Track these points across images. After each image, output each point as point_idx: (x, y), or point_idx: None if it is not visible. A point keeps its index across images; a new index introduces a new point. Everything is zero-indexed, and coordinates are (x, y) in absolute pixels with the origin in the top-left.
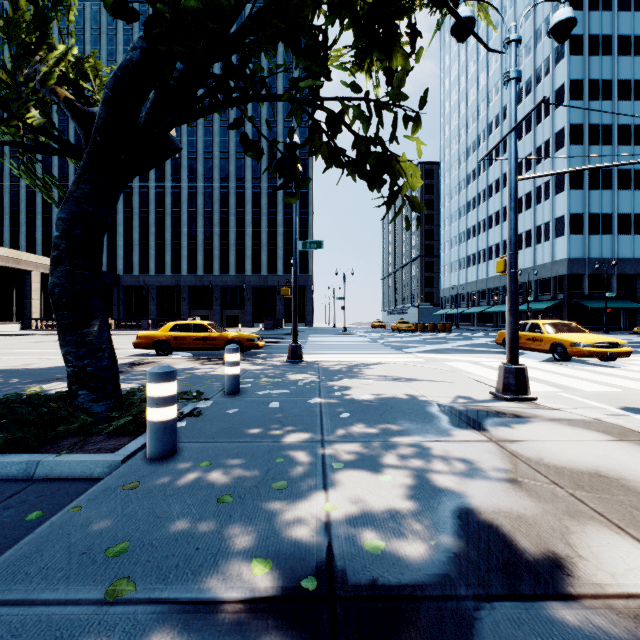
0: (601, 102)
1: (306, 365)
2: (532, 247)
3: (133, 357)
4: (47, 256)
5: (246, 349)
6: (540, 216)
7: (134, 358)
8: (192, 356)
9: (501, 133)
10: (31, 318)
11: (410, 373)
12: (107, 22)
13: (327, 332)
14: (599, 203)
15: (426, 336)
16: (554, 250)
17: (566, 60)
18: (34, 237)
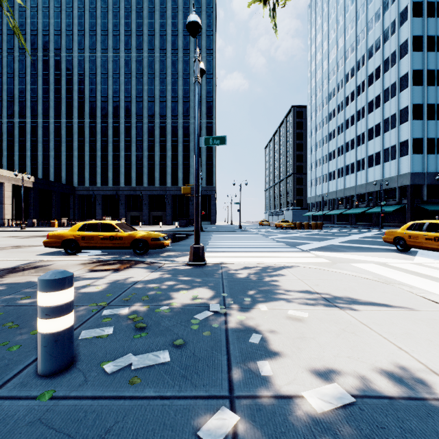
0: (436, 53)
1: (208, 270)
2: (381, 164)
3: (30, 258)
4: (22, 173)
5: (151, 248)
6: (387, 141)
7: (29, 260)
8: (99, 255)
9: (355, 81)
10: (4, 218)
11: (335, 286)
12: (66, 2)
13: (227, 229)
14: (435, 130)
15: (306, 232)
16: (399, 166)
17: (409, 21)
18: (13, 159)
